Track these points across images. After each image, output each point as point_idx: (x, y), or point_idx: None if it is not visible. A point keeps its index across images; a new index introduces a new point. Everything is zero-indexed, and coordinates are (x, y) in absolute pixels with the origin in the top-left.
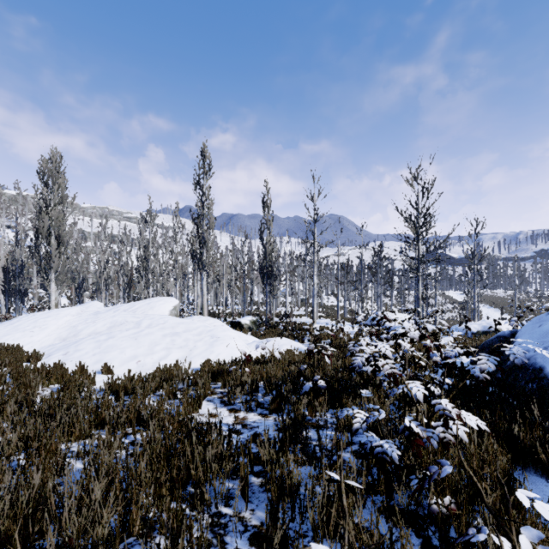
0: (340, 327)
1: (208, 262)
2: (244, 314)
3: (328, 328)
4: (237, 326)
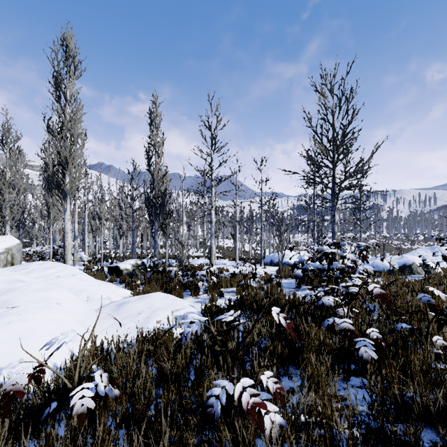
0: (252, 271)
1: (69, 187)
2: (132, 257)
3: (227, 269)
4: (114, 272)
